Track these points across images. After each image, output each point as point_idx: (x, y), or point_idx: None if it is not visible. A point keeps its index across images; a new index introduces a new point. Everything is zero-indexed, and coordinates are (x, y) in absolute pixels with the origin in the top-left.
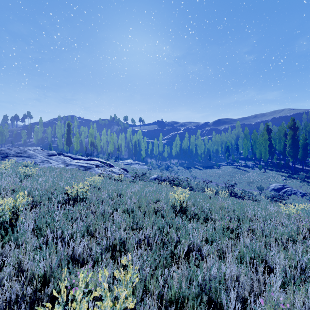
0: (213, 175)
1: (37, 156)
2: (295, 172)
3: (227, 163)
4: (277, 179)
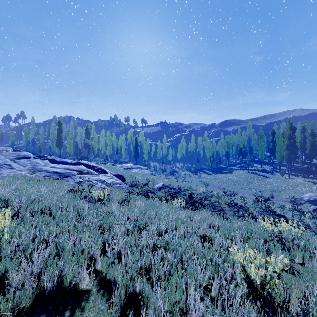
0: (226, 181)
1: None
2: None
3: (240, 167)
4: (309, 187)
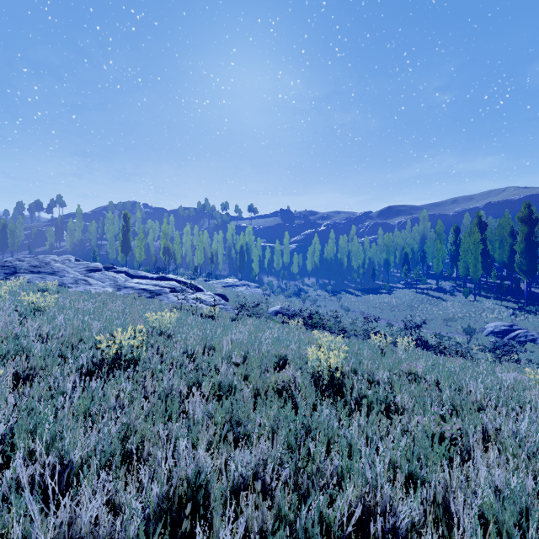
0: (380, 305)
1: (67, 272)
2: (532, 300)
3: (406, 284)
4: (499, 314)
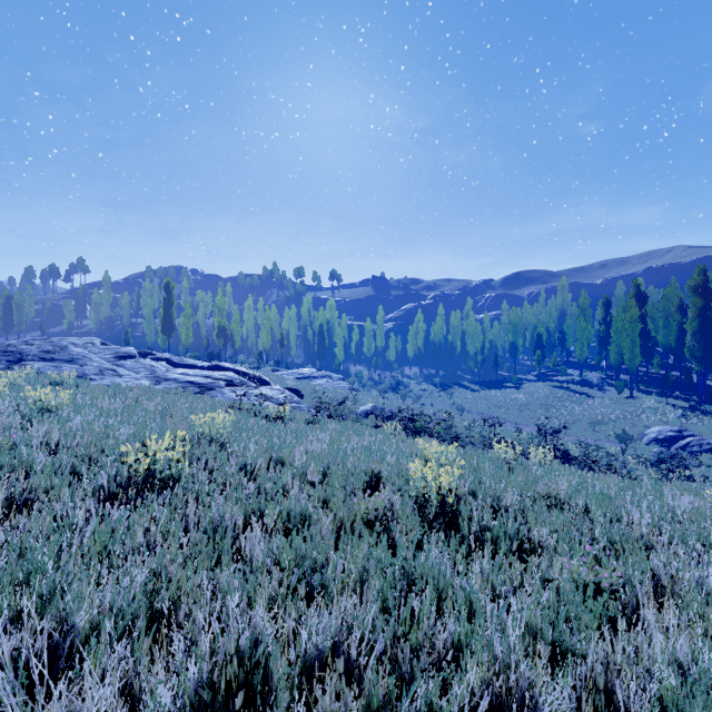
0: (505, 403)
1: (89, 359)
2: (707, 397)
3: (539, 376)
4: (664, 415)
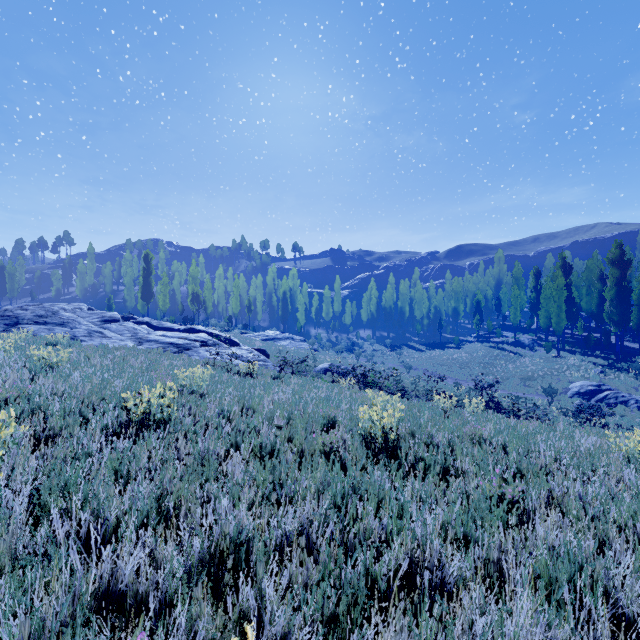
0: (447, 362)
1: (78, 322)
2: (624, 356)
3: (478, 337)
4: (586, 372)
